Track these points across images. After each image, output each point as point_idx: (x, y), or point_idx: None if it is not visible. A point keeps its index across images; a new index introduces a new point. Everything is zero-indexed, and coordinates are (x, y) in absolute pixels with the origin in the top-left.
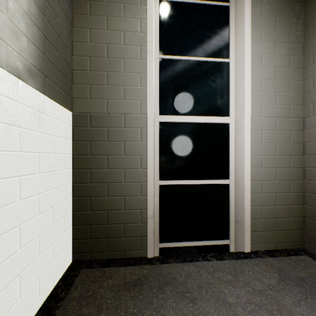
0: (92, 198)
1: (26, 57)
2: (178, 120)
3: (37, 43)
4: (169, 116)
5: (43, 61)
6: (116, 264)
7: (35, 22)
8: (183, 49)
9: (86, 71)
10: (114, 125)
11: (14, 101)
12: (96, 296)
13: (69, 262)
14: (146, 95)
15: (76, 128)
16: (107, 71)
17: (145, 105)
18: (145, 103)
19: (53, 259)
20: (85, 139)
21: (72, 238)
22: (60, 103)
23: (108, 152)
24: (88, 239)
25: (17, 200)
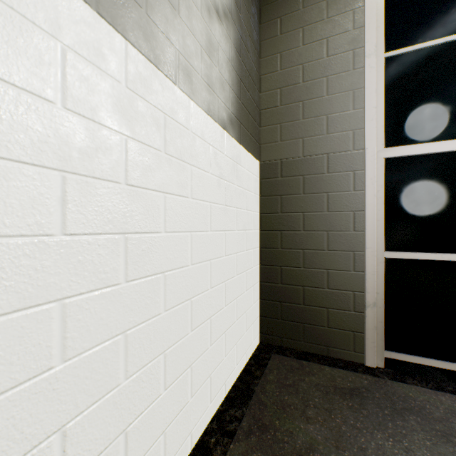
0: (283, 268)
1: (229, 106)
2: (423, 150)
3: (235, 88)
4: (404, 146)
5: (239, 107)
6: (317, 360)
7: (234, 67)
8: (434, 26)
9: (275, 108)
10: (312, 171)
11: (221, 154)
12: (297, 388)
13: (257, 342)
14: (362, 120)
15: (263, 181)
16: (302, 101)
17: (361, 136)
18: (360, 133)
19: (245, 331)
20: (274, 194)
21: (259, 314)
22: (251, 152)
23: (304, 209)
24: (277, 320)
25: (223, 255)
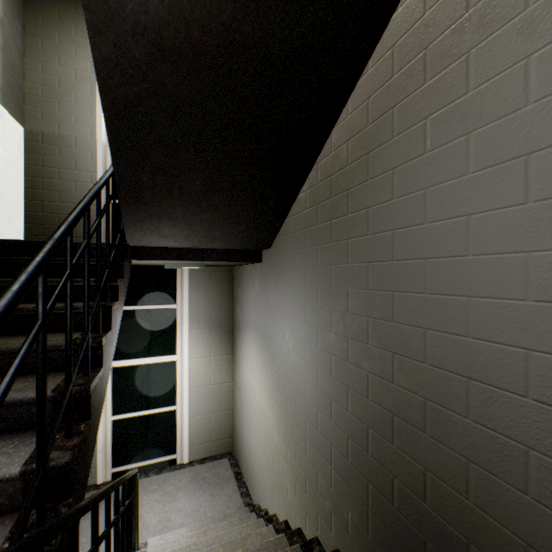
0: (45, 203)
1: None
2: None
3: (0, 73)
4: None
5: (4, 85)
6: None
7: None
8: None
9: (38, 96)
10: (66, 145)
11: None
12: None
13: None
14: (97, 125)
15: (28, 143)
16: (59, 100)
17: (96, 133)
18: (96, 131)
19: (10, 230)
20: (37, 153)
21: (24, 234)
22: (15, 118)
23: (61, 167)
24: (40, 236)
25: None
